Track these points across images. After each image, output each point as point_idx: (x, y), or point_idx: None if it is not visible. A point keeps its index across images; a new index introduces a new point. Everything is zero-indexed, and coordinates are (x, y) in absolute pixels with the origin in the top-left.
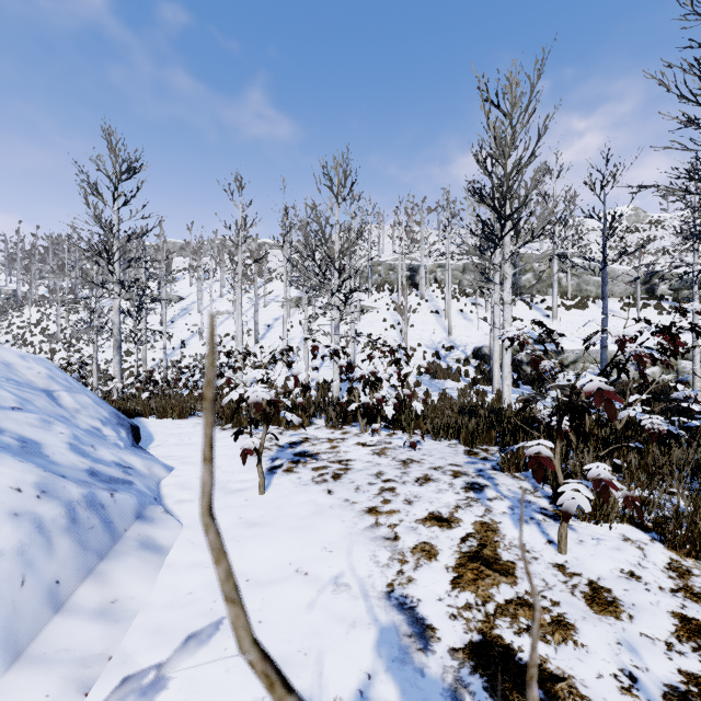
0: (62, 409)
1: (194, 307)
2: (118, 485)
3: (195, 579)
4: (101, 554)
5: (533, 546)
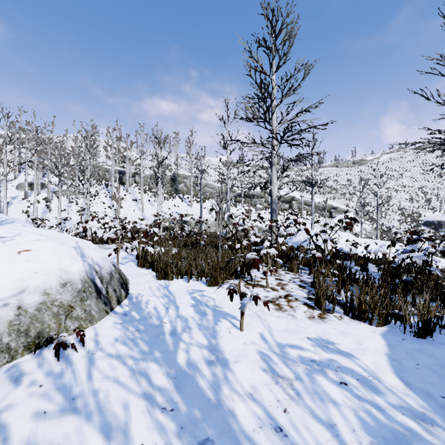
0: None
1: None
2: None
3: None
4: None
5: None
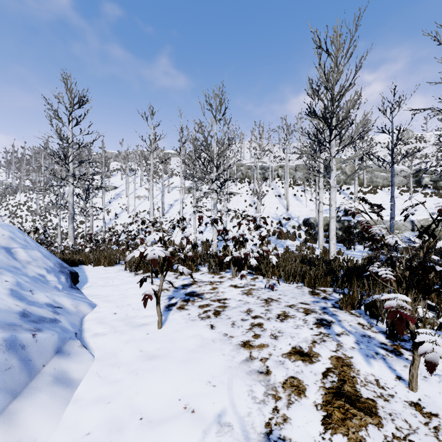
0: (16, 261)
1: (124, 193)
2: (45, 324)
3: (95, 417)
4: (15, 393)
5: (386, 382)
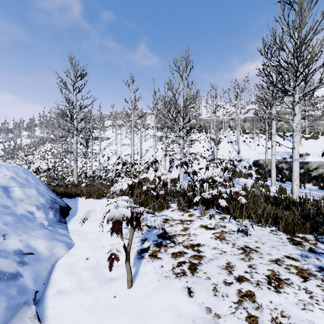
0: (10, 199)
1: (114, 142)
2: None
3: None
4: None
5: None
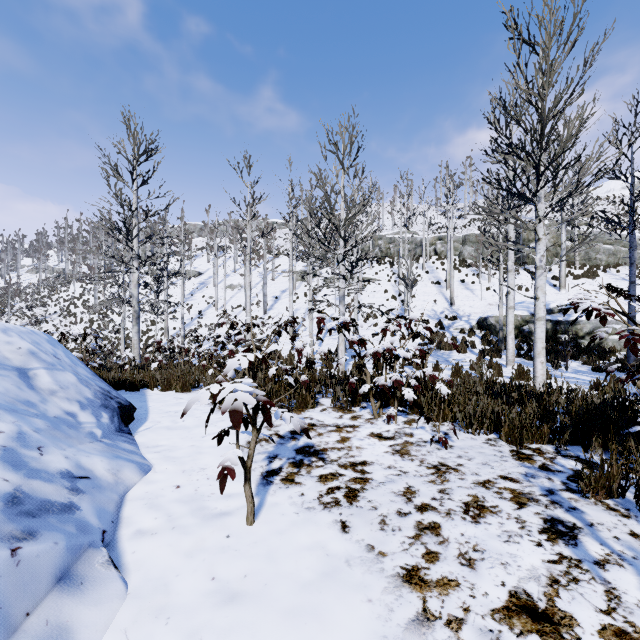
0: (33, 391)
1: (211, 281)
2: (48, 517)
3: None
4: None
5: None
